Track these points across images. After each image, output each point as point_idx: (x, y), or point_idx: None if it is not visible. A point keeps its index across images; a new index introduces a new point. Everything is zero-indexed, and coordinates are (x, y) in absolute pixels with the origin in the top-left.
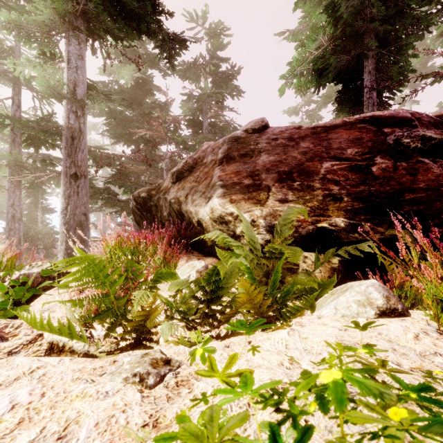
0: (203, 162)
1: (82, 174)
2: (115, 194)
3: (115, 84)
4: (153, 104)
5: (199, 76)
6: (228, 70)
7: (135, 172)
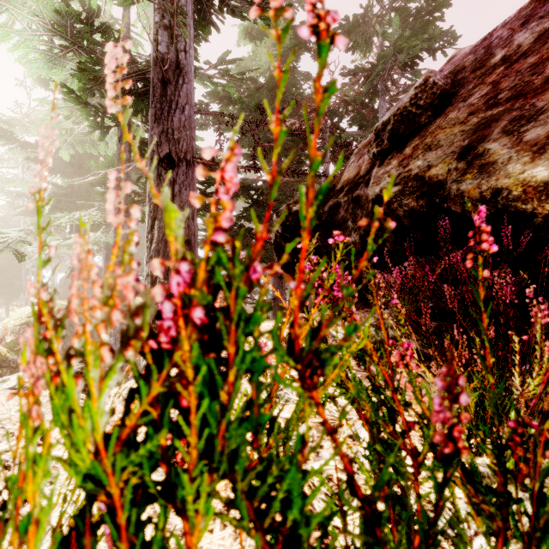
0: (492, 62)
1: (181, 157)
2: (249, 229)
3: (249, 83)
4: (300, 97)
5: (369, 39)
6: (428, 4)
7: (275, 200)
